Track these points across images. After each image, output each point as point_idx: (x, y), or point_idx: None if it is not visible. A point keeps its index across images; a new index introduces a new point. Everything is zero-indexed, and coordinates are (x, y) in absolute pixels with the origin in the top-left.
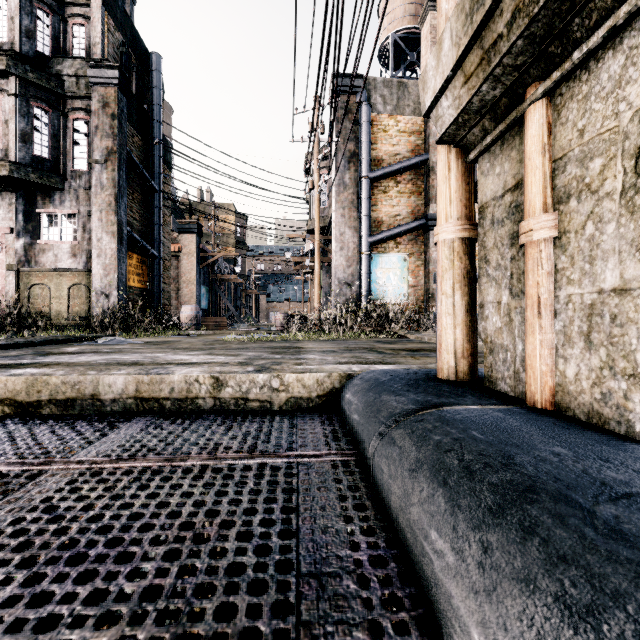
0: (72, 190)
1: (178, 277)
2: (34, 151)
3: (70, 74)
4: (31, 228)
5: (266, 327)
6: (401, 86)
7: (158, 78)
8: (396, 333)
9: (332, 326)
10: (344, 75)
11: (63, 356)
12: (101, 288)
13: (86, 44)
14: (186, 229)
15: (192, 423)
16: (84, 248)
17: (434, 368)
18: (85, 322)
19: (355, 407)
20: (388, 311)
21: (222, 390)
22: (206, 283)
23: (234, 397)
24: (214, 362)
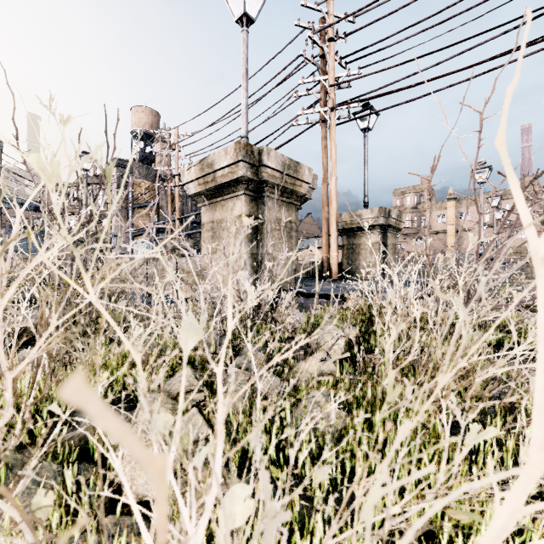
0: None
1: None
2: None
3: None
4: None
5: None
6: (147, 168)
7: None
8: None
9: None
10: (121, 159)
11: None
12: None
13: None
14: None
15: None
16: None
17: None
18: None
19: None
20: None
21: None
22: None
23: None
24: None
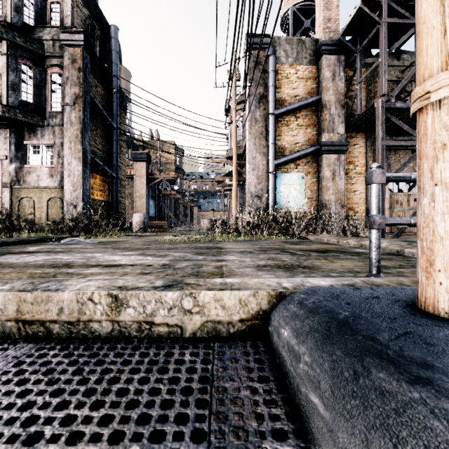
0: (50, 126)
1: (133, 193)
2: (21, 97)
3: (48, 39)
4: (20, 155)
5: (197, 229)
6: (300, 43)
7: (116, 44)
8: (298, 235)
9: (246, 229)
10: (255, 35)
11: (15, 256)
12: (70, 200)
13: (60, 17)
14: (139, 158)
15: (68, 367)
16: (59, 170)
17: (384, 284)
18: (57, 226)
19: (309, 373)
20: (290, 217)
21: (122, 311)
22: (153, 198)
23: (136, 320)
24: (139, 264)
